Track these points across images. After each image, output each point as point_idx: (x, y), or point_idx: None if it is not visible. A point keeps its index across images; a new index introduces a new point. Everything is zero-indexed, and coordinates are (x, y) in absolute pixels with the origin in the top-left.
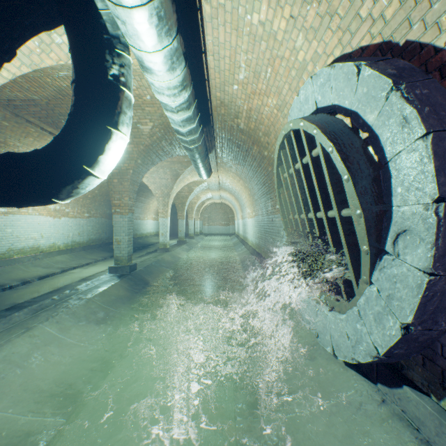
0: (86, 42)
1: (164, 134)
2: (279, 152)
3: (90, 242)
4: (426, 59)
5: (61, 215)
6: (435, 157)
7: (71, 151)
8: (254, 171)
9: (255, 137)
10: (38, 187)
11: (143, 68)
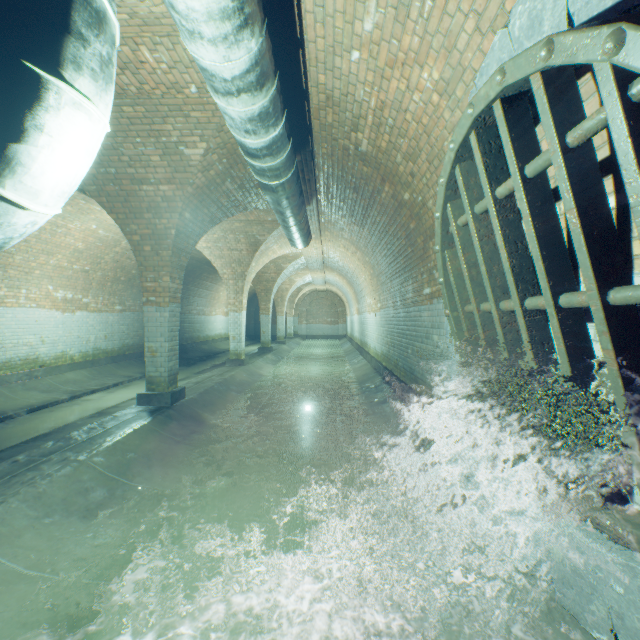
0: None
1: (228, 166)
2: (451, 168)
3: (125, 350)
4: None
5: (76, 308)
6: None
7: None
8: (381, 233)
9: (388, 167)
10: None
11: None
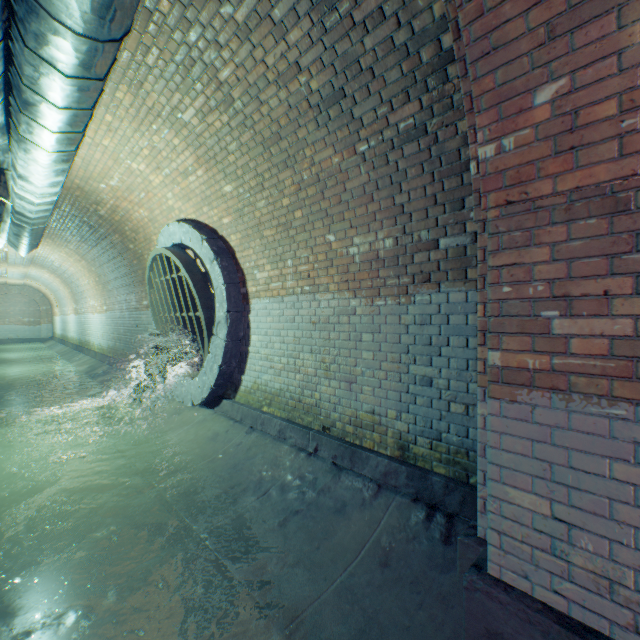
0: None
1: None
2: (152, 262)
3: None
4: (229, 248)
5: None
6: (227, 294)
7: None
8: (111, 257)
9: (120, 228)
10: None
11: (22, 179)
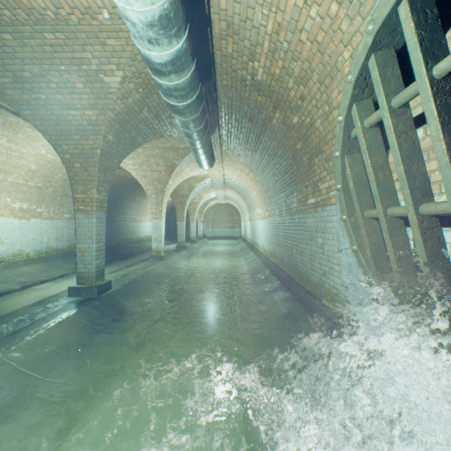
0: None
1: (144, 96)
2: (365, 58)
3: (73, 248)
4: None
5: (31, 216)
6: None
7: None
8: (270, 155)
9: (280, 93)
10: None
11: None
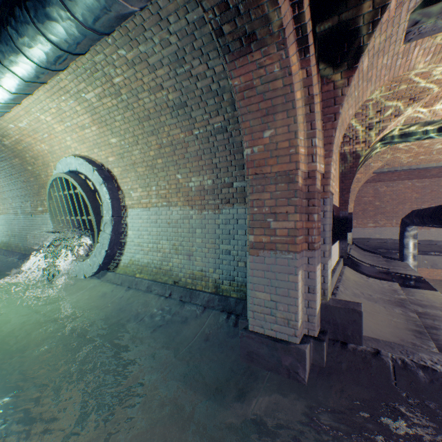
0: None
1: None
2: (53, 182)
3: None
4: (113, 176)
5: None
6: (112, 205)
7: None
8: (8, 174)
9: (21, 154)
10: None
11: None
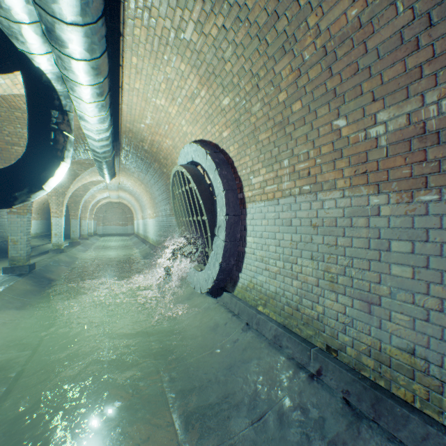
0: (46, 105)
1: None
2: (173, 178)
3: None
4: (228, 159)
5: None
6: (226, 199)
7: (32, 175)
8: (155, 180)
9: (157, 158)
10: (1, 197)
11: (81, 119)
